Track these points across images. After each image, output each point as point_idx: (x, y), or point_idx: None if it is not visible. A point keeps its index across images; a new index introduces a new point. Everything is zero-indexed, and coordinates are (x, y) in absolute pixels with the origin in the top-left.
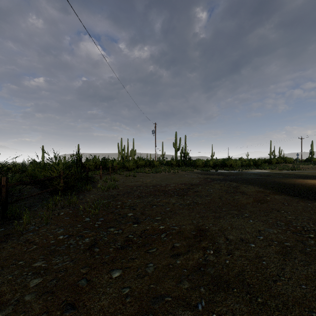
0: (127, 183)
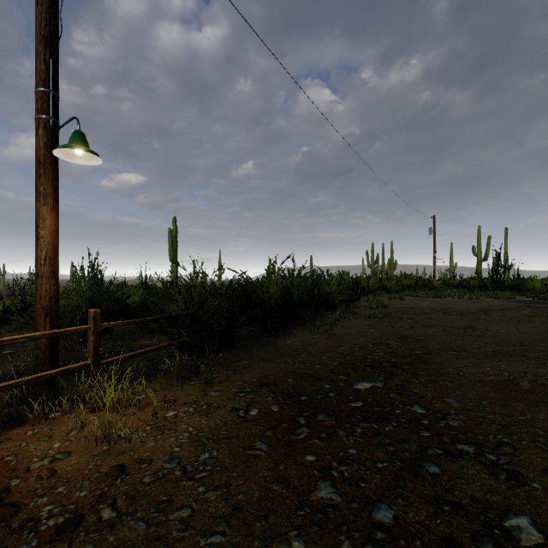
0: (395, 305)
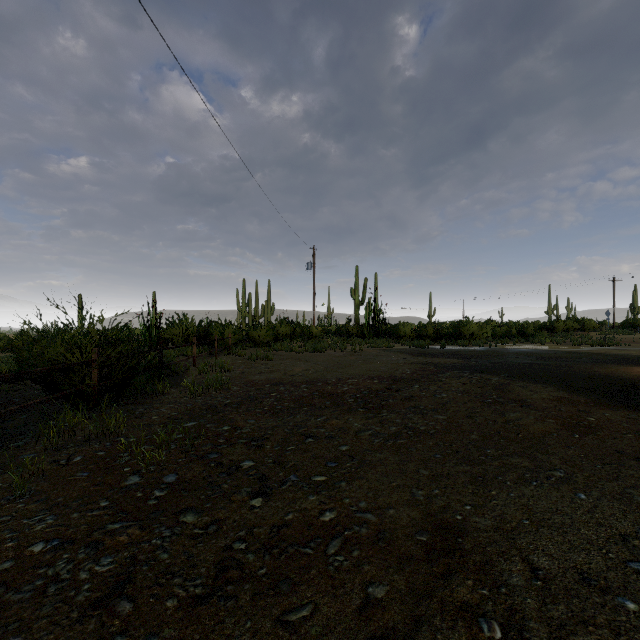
0: (251, 375)
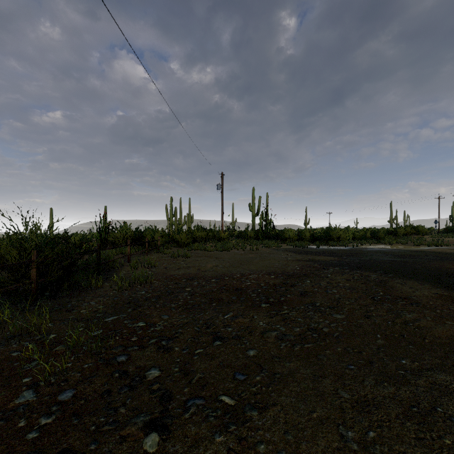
0: (172, 271)
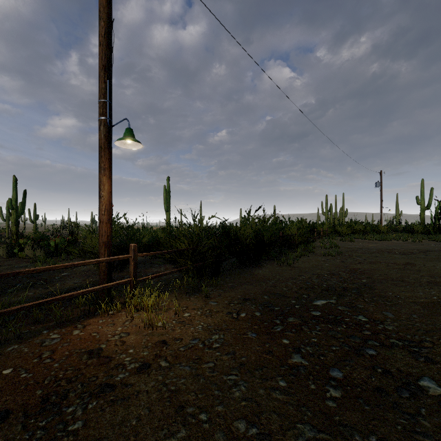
0: (346, 246)
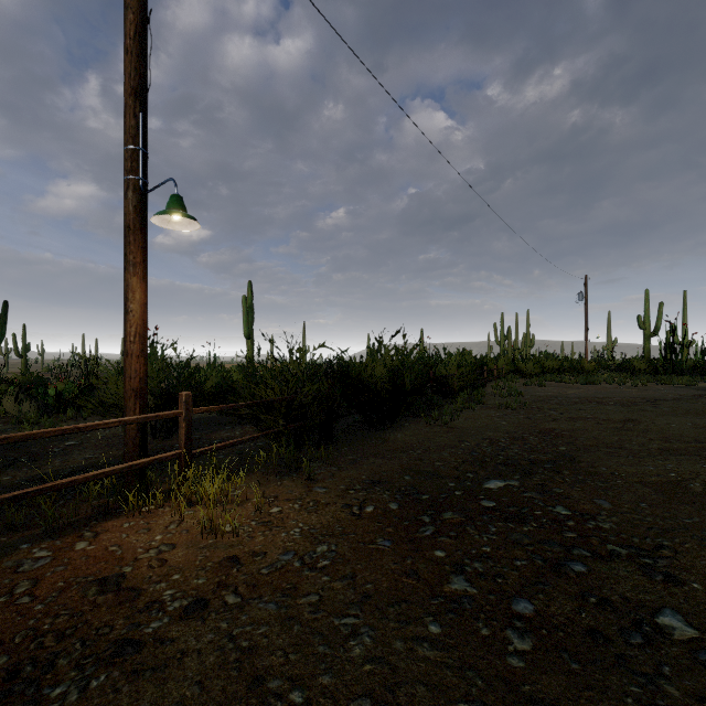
0: (533, 393)
